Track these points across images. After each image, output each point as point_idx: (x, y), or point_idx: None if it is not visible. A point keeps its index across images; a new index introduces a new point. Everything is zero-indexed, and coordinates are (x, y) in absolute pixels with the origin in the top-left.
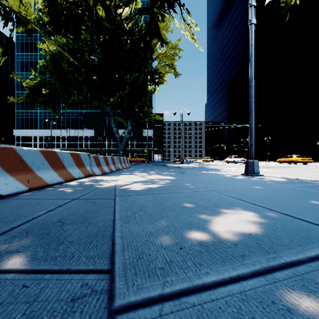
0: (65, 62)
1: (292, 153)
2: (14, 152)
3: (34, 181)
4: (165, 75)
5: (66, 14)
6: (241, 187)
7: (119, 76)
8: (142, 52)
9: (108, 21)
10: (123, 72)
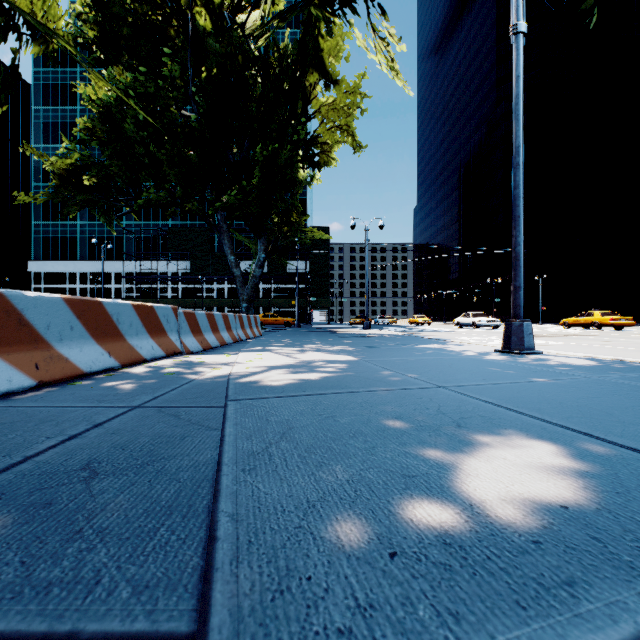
0: (130, 121)
1: (590, 307)
2: (3, 302)
3: (50, 365)
4: (333, 147)
5: (131, 23)
6: (503, 379)
7: (241, 150)
8: (287, 101)
9: (217, 38)
10: (248, 142)
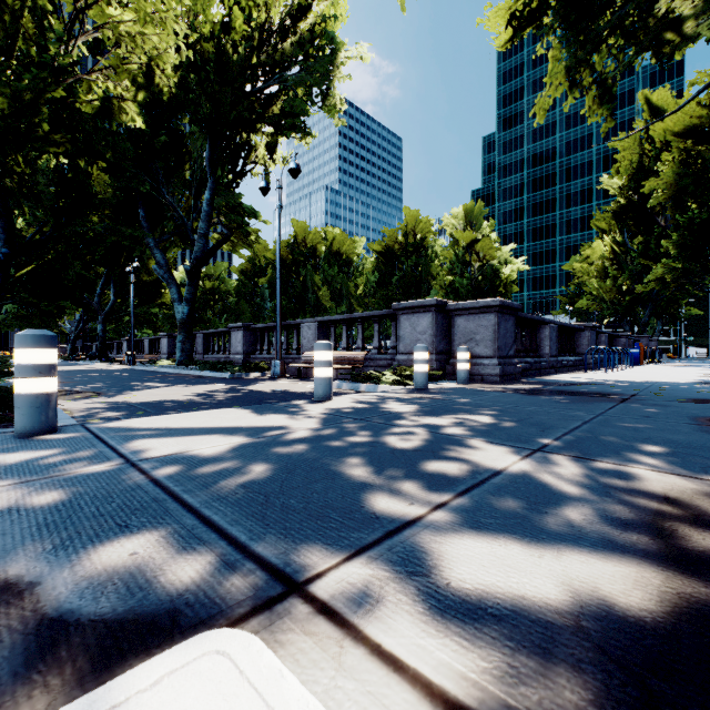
0: None
1: None
2: None
3: None
4: None
5: None
6: None
7: None
8: None
9: None
10: None
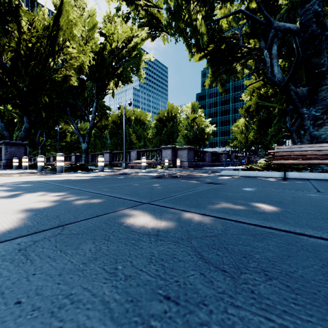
0: None
1: None
2: None
3: None
4: None
5: None
6: None
7: None
8: None
9: None
10: None
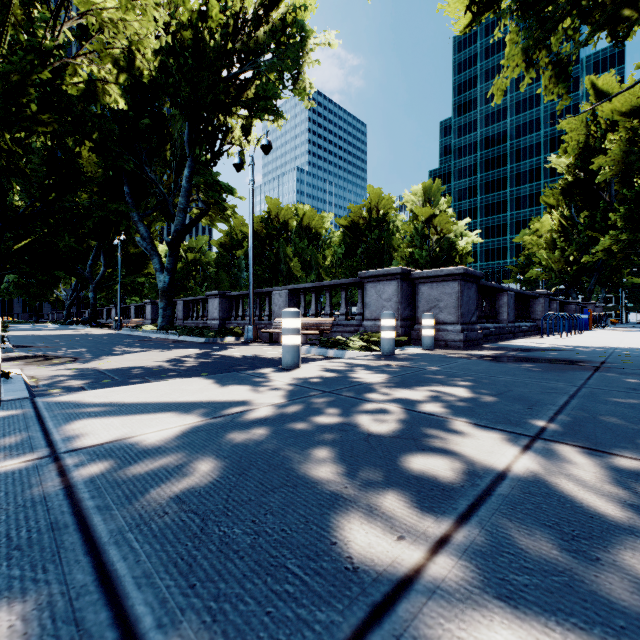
0: None
1: None
2: None
3: None
4: None
5: None
6: None
7: None
8: None
9: None
10: None
